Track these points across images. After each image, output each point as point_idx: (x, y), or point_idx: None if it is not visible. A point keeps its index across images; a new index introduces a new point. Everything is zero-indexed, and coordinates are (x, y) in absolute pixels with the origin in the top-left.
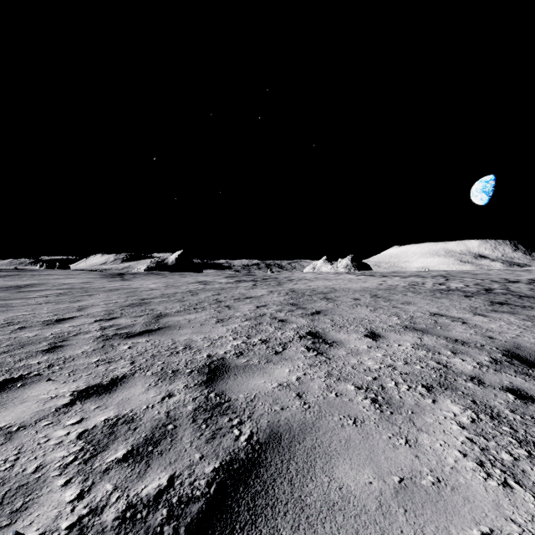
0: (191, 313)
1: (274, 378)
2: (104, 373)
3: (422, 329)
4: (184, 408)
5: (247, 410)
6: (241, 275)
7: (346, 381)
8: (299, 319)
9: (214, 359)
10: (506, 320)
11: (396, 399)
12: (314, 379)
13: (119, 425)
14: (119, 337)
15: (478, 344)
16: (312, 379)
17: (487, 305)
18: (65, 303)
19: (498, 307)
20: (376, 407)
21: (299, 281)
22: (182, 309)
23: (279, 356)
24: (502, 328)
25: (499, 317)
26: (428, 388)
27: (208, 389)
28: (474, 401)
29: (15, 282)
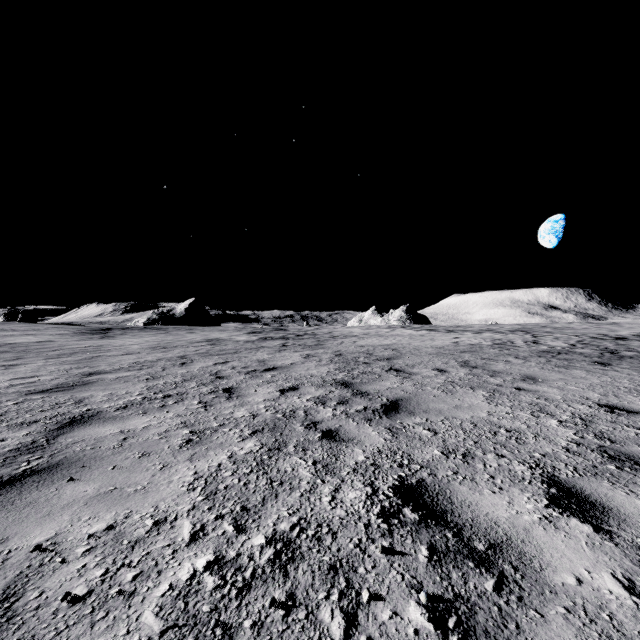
0: (146, 412)
1: None
2: None
3: None
4: None
5: None
6: (268, 330)
7: None
8: (365, 429)
9: None
10: None
11: None
12: None
13: None
14: None
15: None
16: None
17: None
18: None
19: None
20: None
21: (345, 338)
22: (139, 400)
23: None
24: None
25: None
26: None
27: None
28: None
29: None
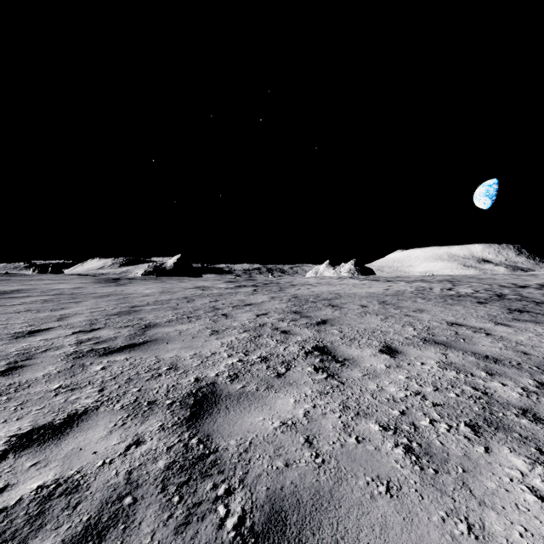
0: (183, 323)
1: (276, 412)
2: (62, 406)
3: (444, 343)
4: (153, 465)
5: (238, 467)
6: (241, 280)
7: (367, 417)
8: (304, 330)
9: (202, 385)
10: (534, 331)
11: (437, 447)
12: (327, 415)
13: (56, 497)
14: (94, 354)
15: (514, 362)
16: (323, 413)
17: (506, 313)
18: (46, 312)
19: (518, 315)
20: (413, 461)
21: (302, 286)
22: (174, 318)
23: (282, 380)
24: (533, 340)
25: (524, 327)
26: (473, 427)
27: (190, 431)
28: (540, 450)
29: (2, 287)
